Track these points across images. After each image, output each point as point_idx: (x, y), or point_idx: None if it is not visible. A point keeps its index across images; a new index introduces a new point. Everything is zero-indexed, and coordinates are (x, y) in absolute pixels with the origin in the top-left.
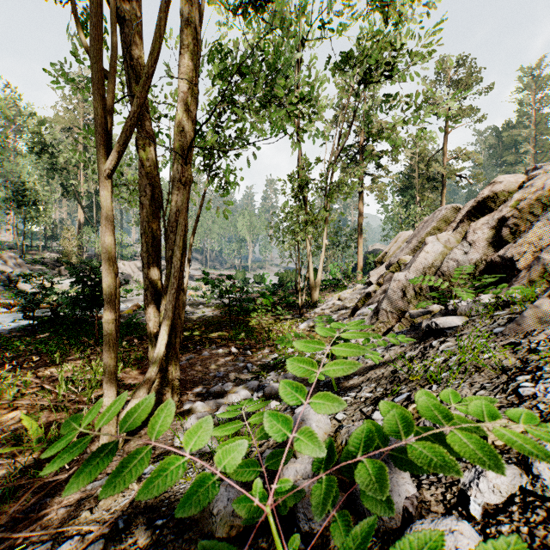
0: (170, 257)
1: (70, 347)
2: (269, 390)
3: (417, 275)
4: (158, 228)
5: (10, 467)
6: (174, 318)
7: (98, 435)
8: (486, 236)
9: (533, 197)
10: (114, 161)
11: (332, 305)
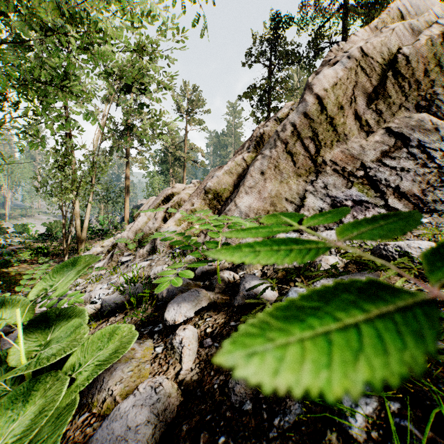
0: None
1: None
2: None
3: (133, 234)
4: None
5: None
6: None
7: None
8: (162, 216)
9: (176, 201)
10: None
11: (95, 251)
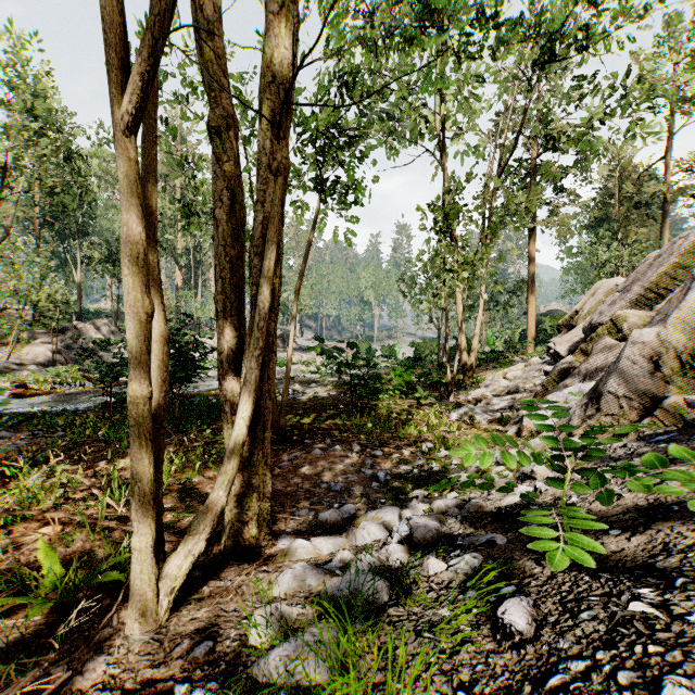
0: (254, 297)
1: None
2: (421, 532)
3: (683, 332)
4: (240, 256)
5: None
6: (260, 398)
7: None
8: None
9: None
10: (137, 98)
11: (496, 386)
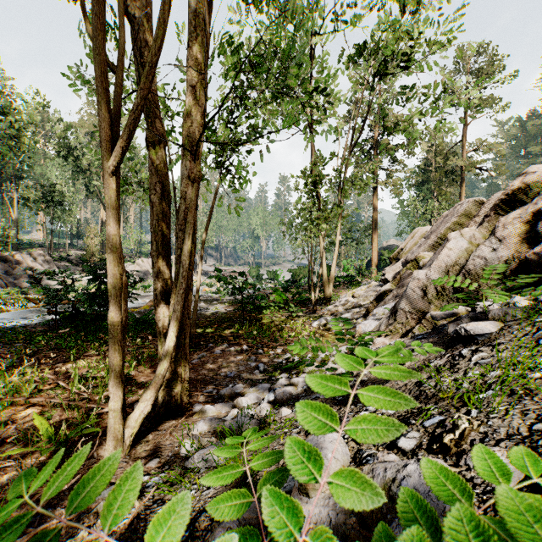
0: (179, 256)
1: (87, 343)
2: (280, 395)
3: (439, 273)
4: (168, 226)
5: (13, 474)
6: (182, 318)
7: (106, 437)
8: (518, 232)
9: None
10: (118, 158)
11: (345, 302)
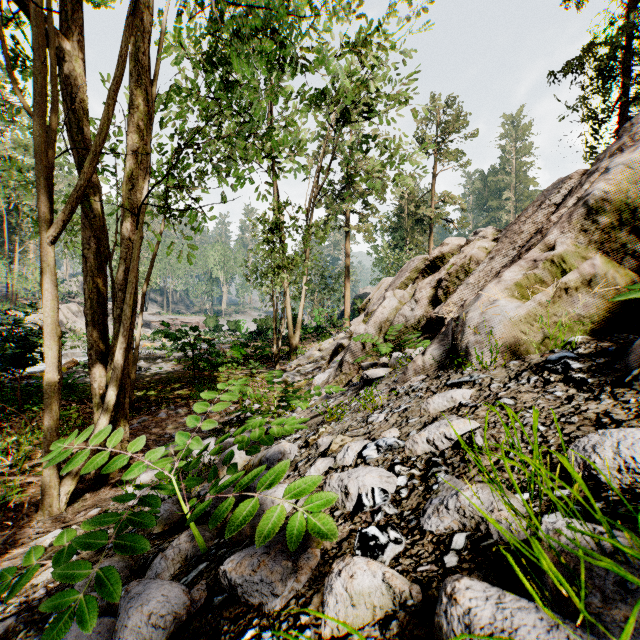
0: (118, 315)
1: None
2: (224, 444)
3: (374, 329)
4: (104, 283)
5: None
6: (122, 378)
7: (35, 503)
8: (428, 295)
9: (459, 264)
10: (59, 229)
11: (311, 356)
